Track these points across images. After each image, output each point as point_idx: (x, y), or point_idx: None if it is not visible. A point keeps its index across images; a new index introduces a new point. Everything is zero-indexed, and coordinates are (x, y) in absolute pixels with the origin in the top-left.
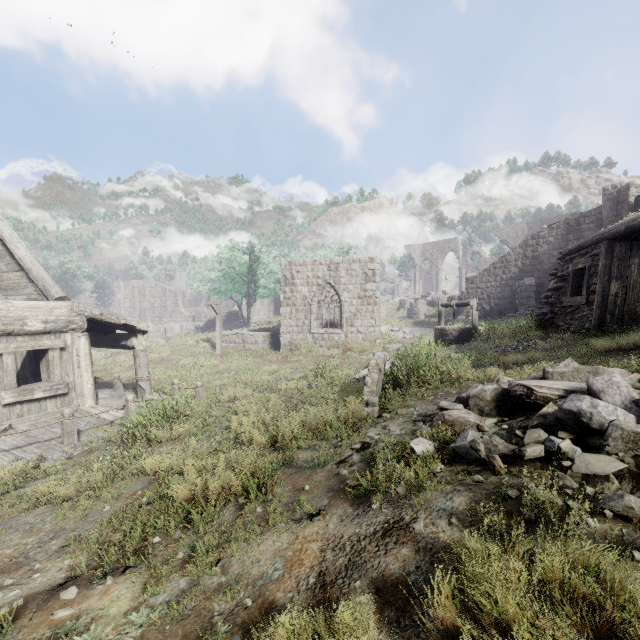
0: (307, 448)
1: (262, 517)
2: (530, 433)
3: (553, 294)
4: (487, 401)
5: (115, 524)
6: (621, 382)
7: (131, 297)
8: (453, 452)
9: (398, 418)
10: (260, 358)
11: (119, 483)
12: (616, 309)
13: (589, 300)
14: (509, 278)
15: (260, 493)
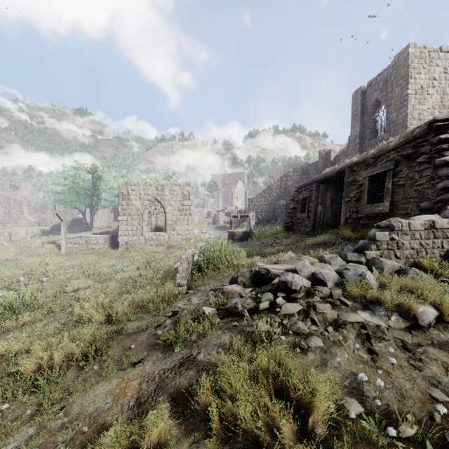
0: (135, 320)
1: (98, 372)
2: (264, 295)
3: (292, 211)
4: (247, 278)
5: None
6: (308, 264)
7: None
8: (226, 311)
9: (198, 293)
10: (101, 255)
11: None
12: (320, 221)
13: (309, 215)
14: (272, 200)
15: (97, 356)
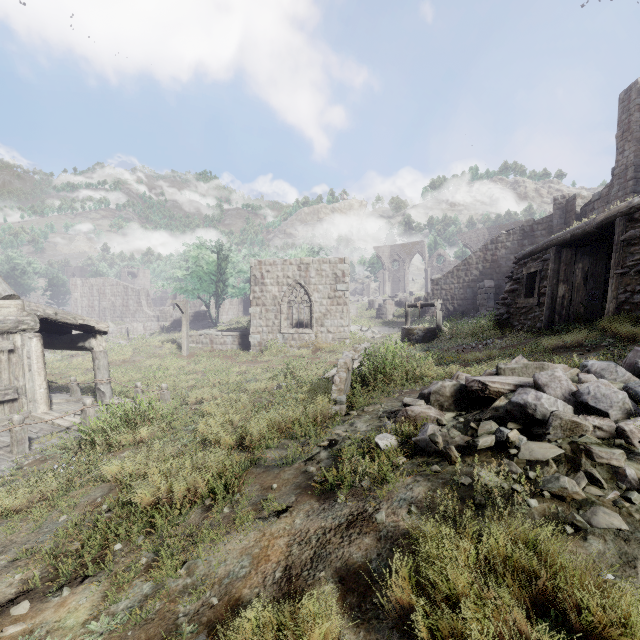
0: (275, 447)
1: (229, 517)
2: (483, 425)
3: (509, 296)
4: (447, 396)
5: (72, 534)
6: (562, 376)
7: (89, 296)
8: (415, 445)
9: (365, 415)
10: (229, 359)
11: (76, 491)
12: (563, 310)
13: (540, 301)
14: (471, 280)
15: (227, 494)
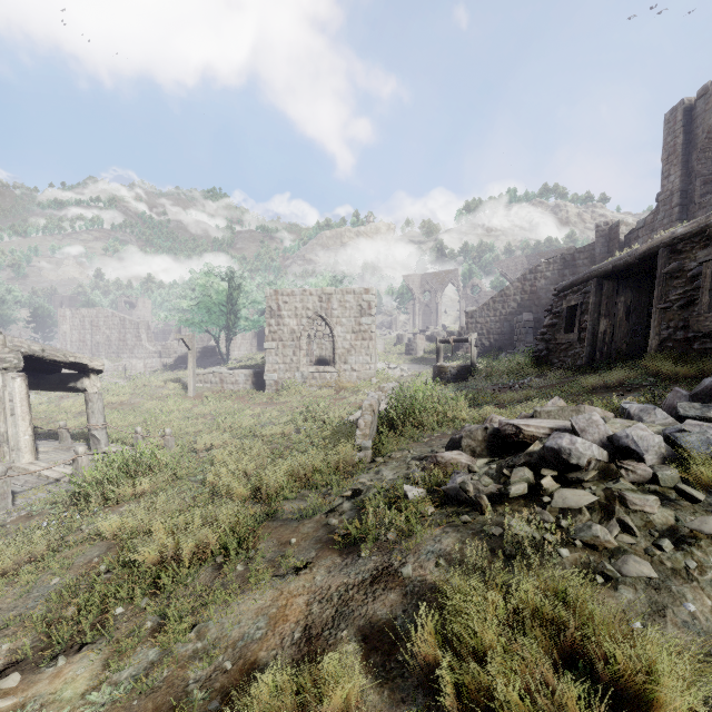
0: (294, 498)
1: (243, 576)
2: (516, 472)
3: (548, 331)
4: (479, 441)
5: (67, 598)
6: (598, 419)
7: (80, 329)
8: (444, 494)
9: (392, 462)
10: (241, 400)
11: (70, 551)
12: (605, 346)
13: (581, 337)
14: (508, 313)
15: (241, 550)
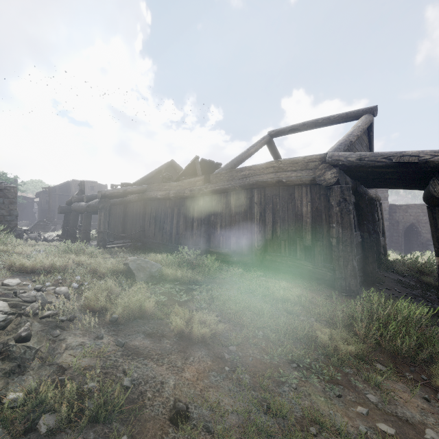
0: None
1: None
2: None
3: None
4: None
5: None
6: None
7: None
8: None
9: None
10: None
11: None
12: None
13: None
14: None
15: None
